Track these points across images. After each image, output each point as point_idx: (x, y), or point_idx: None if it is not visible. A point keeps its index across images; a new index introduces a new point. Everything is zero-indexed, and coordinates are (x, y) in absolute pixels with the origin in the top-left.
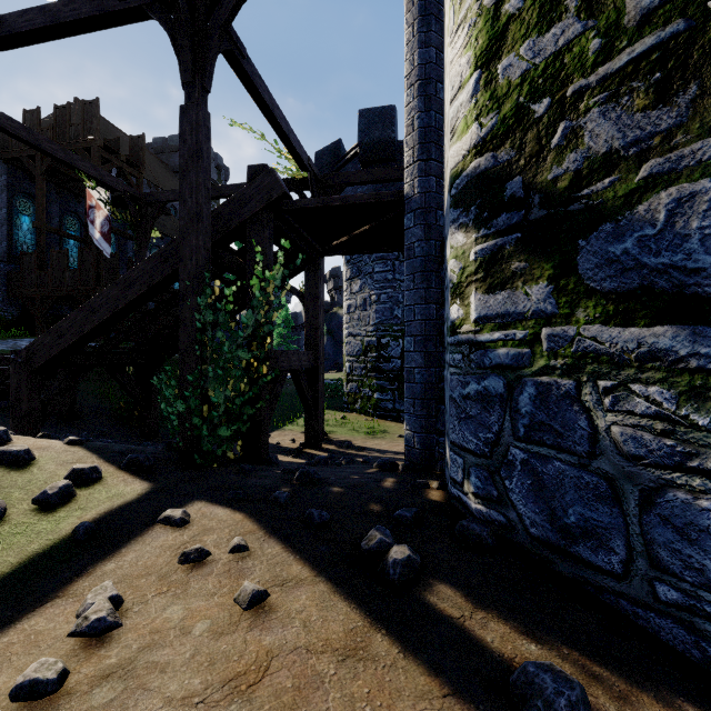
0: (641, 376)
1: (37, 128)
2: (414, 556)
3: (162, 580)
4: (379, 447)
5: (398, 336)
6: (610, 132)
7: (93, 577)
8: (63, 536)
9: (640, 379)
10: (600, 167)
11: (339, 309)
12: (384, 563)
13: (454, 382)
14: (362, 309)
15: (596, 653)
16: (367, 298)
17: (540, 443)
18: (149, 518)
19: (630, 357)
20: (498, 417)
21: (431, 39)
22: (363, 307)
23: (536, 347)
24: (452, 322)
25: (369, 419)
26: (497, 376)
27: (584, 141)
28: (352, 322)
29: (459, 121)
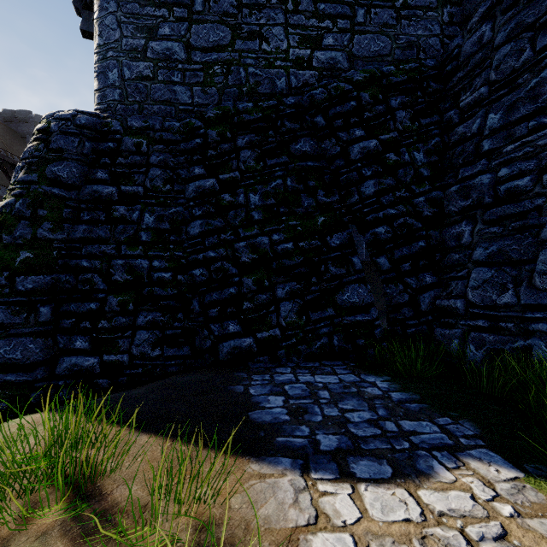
0: None
1: None
2: None
3: None
4: None
5: None
6: None
7: None
8: None
9: None
10: None
11: None
12: None
13: None
14: None
15: None
16: None
17: None
18: None
19: None
20: None
21: None
22: None
23: None
24: None
25: None
26: None
27: None
28: None
29: None
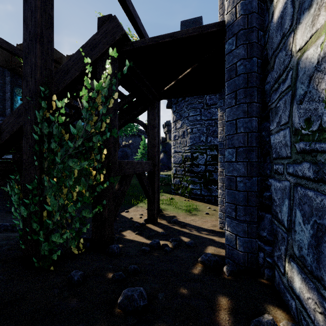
0: None
1: None
2: None
3: None
4: (195, 223)
5: (203, 152)
6: None
7: None
8: None
9: None
10: None
11: (169, 140)
12: None
13: None
14: (182, 137)
15: None
16: (185, 131)
17: None
18: None
19: None
20: None
21: None
22: (183, 136)
23: None
24: None
25: (186, 199)
26: None
27: None
28: (176, 145)
29: None
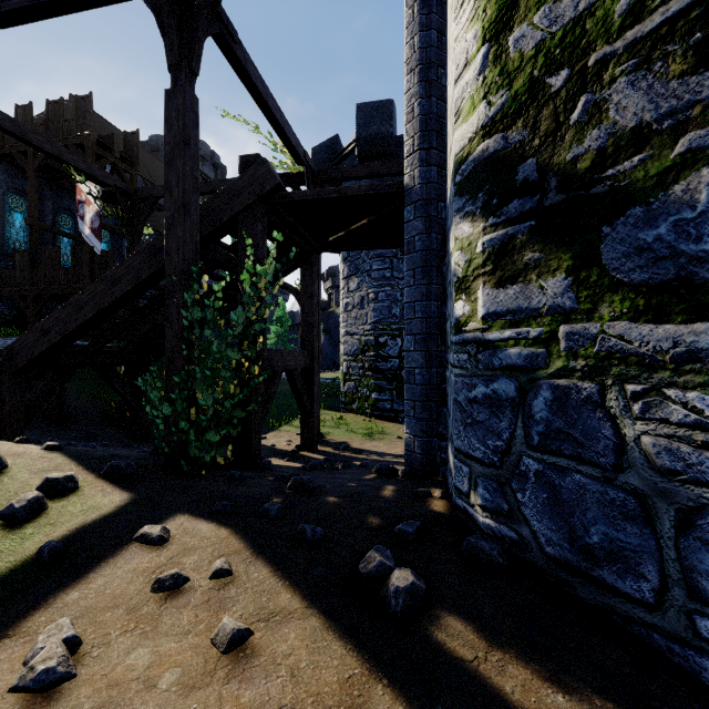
0: (678, 379)
1: (29, 123)
2: (419, 581)
3: (130, 614)
4: (377, 449)
5: (396, 334)
6: (640, 104)
7: (52, 609)
8: (26, 557)
9: (676, 383)
10: (628, 143)
11: (336, 308)
12: (385, 591)
13: (459, 384)
14: (360, 307)
15: (632, 704)
16: (364, 296)
17: (557, 453)
18: (124, 535)
19: (664, 357)
20: (509, 423)
21: (432, 21)
22: (361, 305)
23: (552, 346)
24: (457, 320)
25: (367, 419)
26: (507, 378)
27: (609, 115)
28: (350, 321)
29: (464, 102)
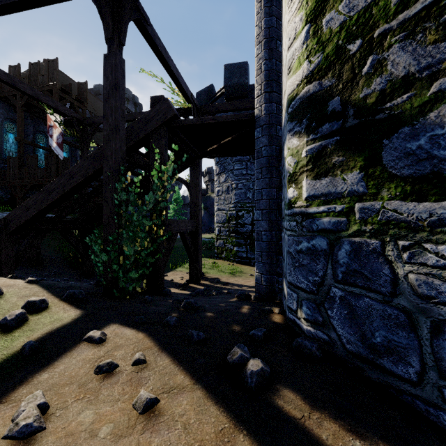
0: (432, 237)
1: (18, 77)
2: (265, 367)
3: (81, 388)
4: (237, 282)
5: (249, 210)
6: (407, 61)
7: (30, 385)
8: (14, 351)
9: (431, 240)
10: (400, 86)
11: (211, 193)
12: (244, 373)
13: (291, 241)
14: (226, 193)
15: None
16: (229, 186)
17: (354, 285)
18: (77, 337)
19: (423, 223)
20: (322, 265)
21: (273, 11)
22: (227, 191)
23: (350, 216)
24: (289, 200)
25: (231, 264)
26: (322, 237)
27: (388, 68)
28: (220, 201)
29: (294, 61)
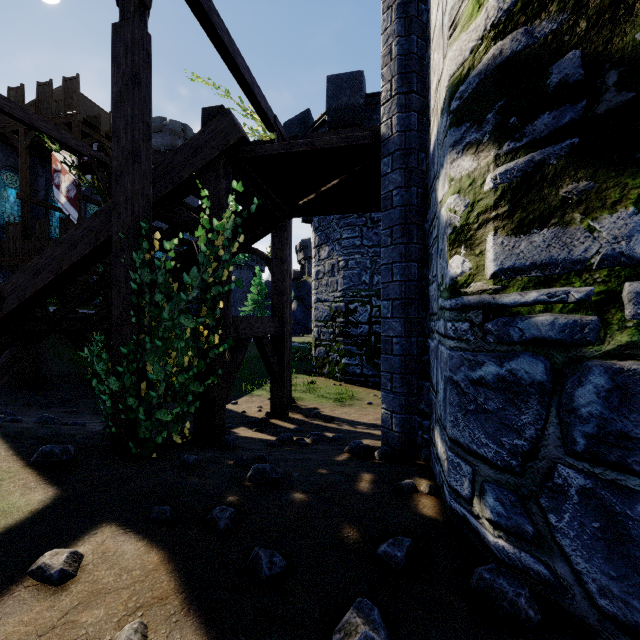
0: None
1: (21, 104)
2: None
3: None
4: (348, 416)
5: (366, 301)
6: None
7: None
8: None
9: None
10: None
11: (308, 277)
12: None
13: (456, 360)
14: (330, 275)
15: None
16: (335, 264)
17: (619, 468)
18: (20, 563)
19: None
20: (535, 416)
21: None
22: (331, 273)
23: (610, 312)
24: (453, 280)
25: (337, 384)
26: (533, 355)
27: None
28: (320, 288)
29: (464, 5)
